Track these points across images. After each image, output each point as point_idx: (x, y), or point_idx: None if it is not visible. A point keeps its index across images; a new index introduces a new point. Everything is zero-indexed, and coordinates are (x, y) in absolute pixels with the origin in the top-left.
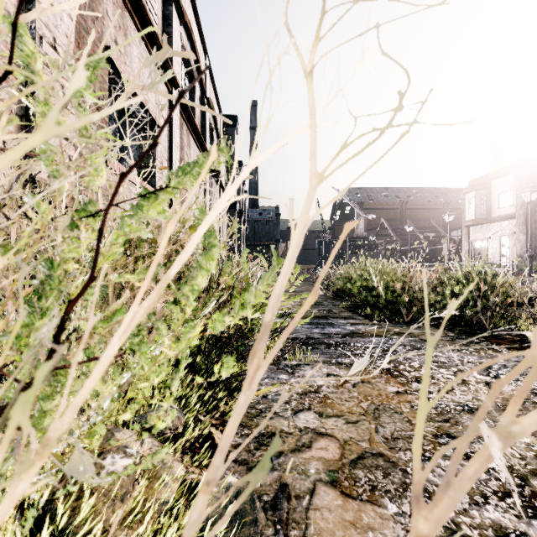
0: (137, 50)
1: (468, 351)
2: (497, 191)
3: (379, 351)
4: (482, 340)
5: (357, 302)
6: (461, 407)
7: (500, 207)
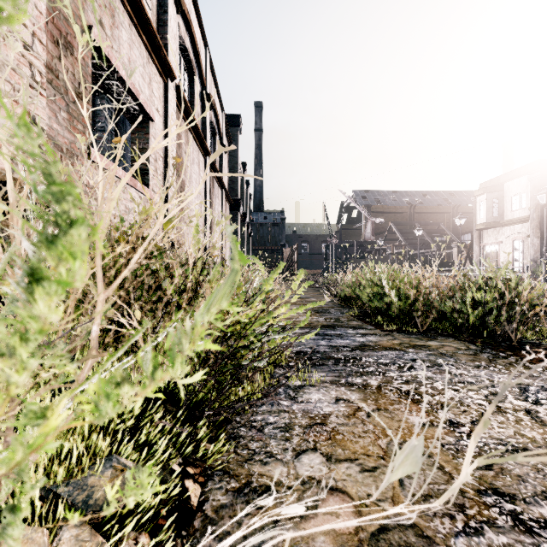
0: (126, 35)
1: (496, 368)
2: (509, 194)
3: (395, 368)
4: (510, 354)
5: (367, 309)
6: (504, 446)
7: (513, 210)
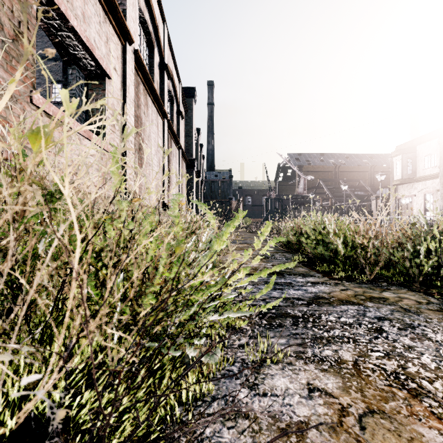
0: None
1: None
2: (421, 154)
3: (363, 330)
4: None
5: (308, 255)
6: None
7: (424, 168)
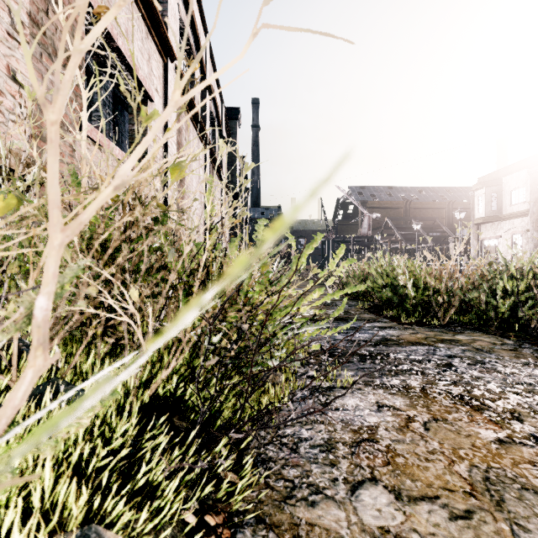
0: None
1: None
2: (508, 188)
3: (432, 365)
4: None
5: (375, 302)
6: None
7: (512, 204)
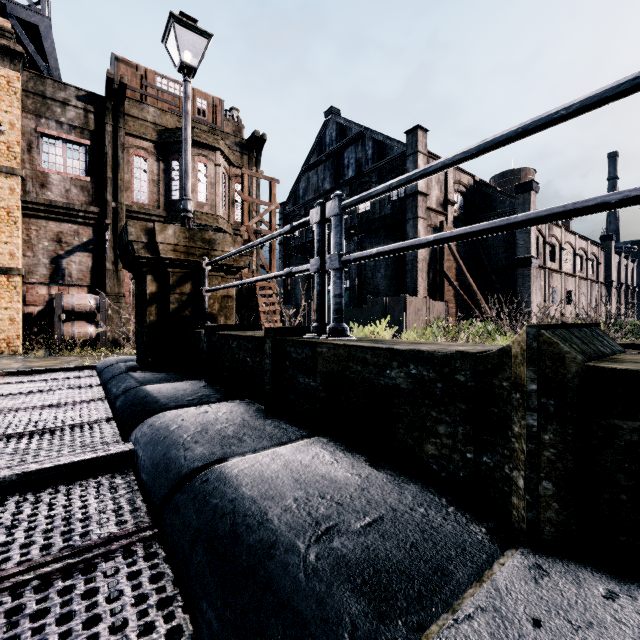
0: (569, 281)
1: None
2: None
3: None
4: None
5: None
6: None
7: None
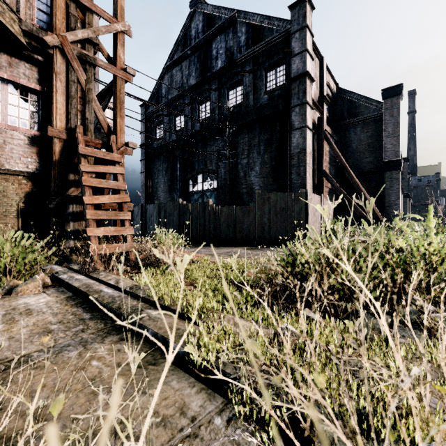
0: None
1: None
2: None
3: None
4: None
5: None
6: None
7: None
